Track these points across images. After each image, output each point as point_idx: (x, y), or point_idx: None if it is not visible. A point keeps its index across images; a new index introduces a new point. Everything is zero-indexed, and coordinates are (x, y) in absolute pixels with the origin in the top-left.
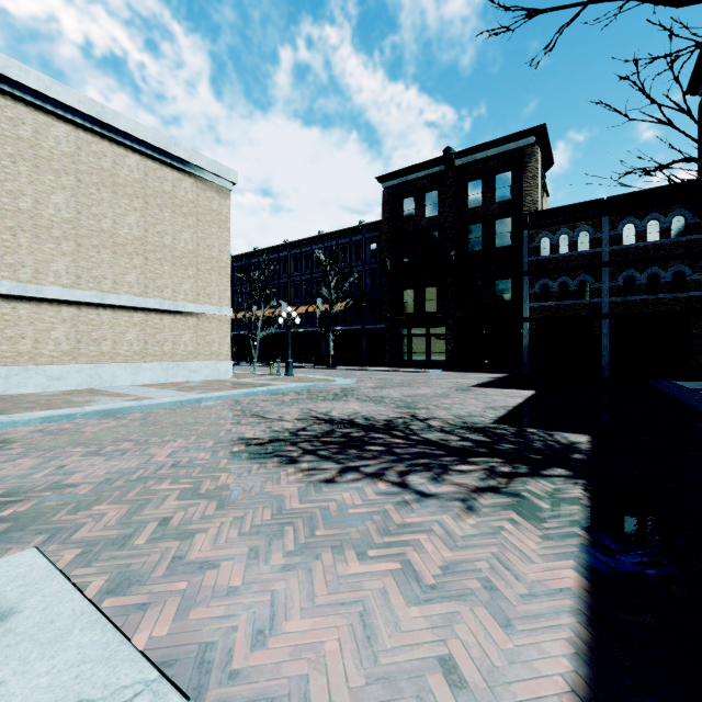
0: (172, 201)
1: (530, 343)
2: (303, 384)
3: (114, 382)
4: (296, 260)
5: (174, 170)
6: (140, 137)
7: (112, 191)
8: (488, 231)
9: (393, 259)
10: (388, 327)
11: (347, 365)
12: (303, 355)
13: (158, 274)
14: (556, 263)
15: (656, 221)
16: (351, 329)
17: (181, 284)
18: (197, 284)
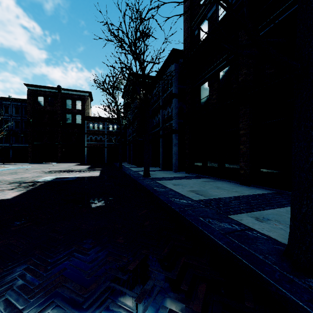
0: None
1: (87, 154)
2: (15, 167)
3: None
4: None
5: None
6: None
7: None
8: (74, 118)
9: (33, 119)
10: (31, 146)
11: (5, 162)
12: None
13: None
14: (94, 132)
15: (116, 125)
16: (2, 145)
17: None
18: None
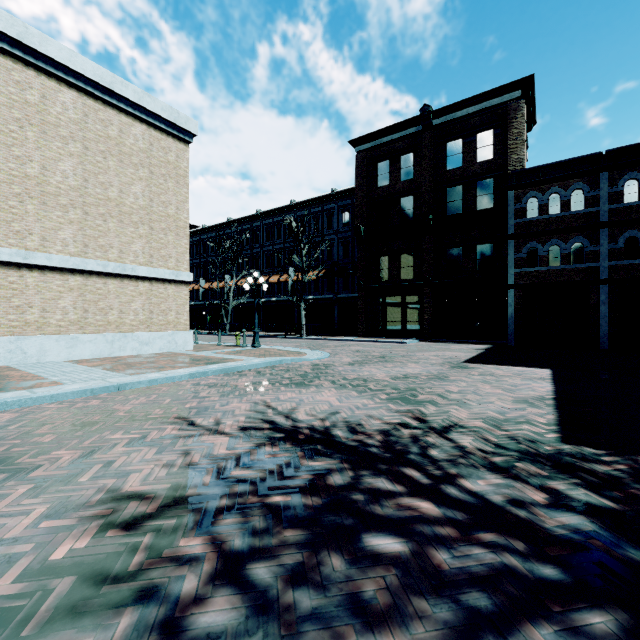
0: (119, 148)
1: (516, 312)
2: (267, 359)
3: (42, 357)
4: (269, 230)
5: (122, 113)
6: (77, 69)
7: (40, 130)
8: (469, 194)
9: (366, 225)
10: (362, 295)
11: (319, 335)
12: (275, 324)
13: (101, 232)
14: (546, 225)
15: None
16: (323, 298)
17: (130, 244)
18: (150, 245)
